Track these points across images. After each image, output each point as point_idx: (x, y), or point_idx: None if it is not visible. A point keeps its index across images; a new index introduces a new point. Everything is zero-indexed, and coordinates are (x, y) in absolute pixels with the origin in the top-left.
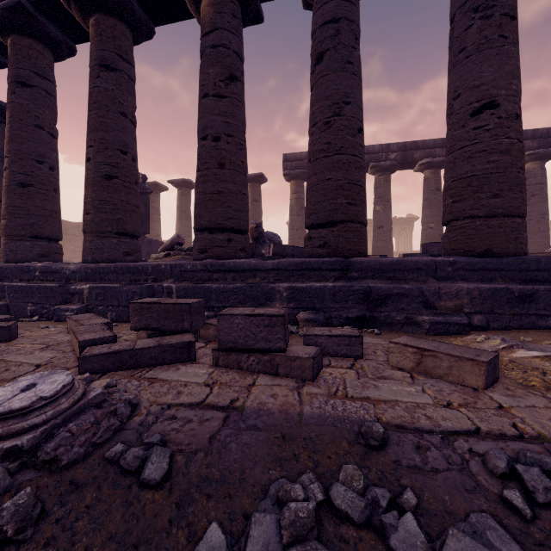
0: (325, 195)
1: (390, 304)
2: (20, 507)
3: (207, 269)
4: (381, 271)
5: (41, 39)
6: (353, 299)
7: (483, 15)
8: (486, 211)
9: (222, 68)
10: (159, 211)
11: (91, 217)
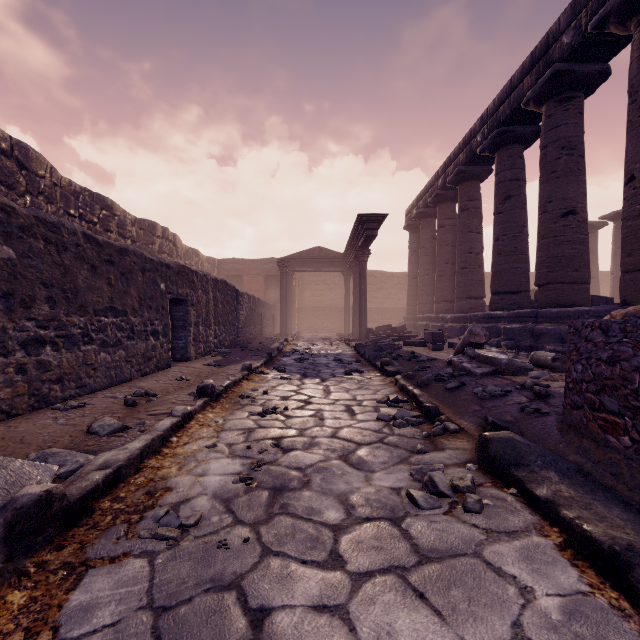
0: (536, 268)
1: (542, 339)
2: (376, 349)
3: (485, 317)
4: (553, 318)
5: (447, 200)
6: (526, 335)
7: (631, 101)
8: (623, 268)
9: (500, 196)
10: (595, 251)
11: (456, 291)
